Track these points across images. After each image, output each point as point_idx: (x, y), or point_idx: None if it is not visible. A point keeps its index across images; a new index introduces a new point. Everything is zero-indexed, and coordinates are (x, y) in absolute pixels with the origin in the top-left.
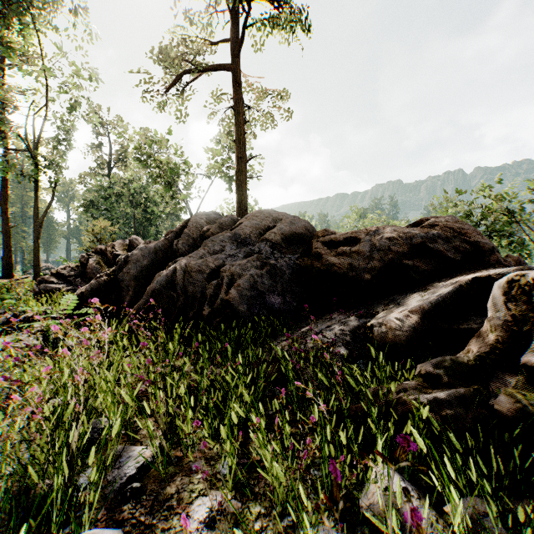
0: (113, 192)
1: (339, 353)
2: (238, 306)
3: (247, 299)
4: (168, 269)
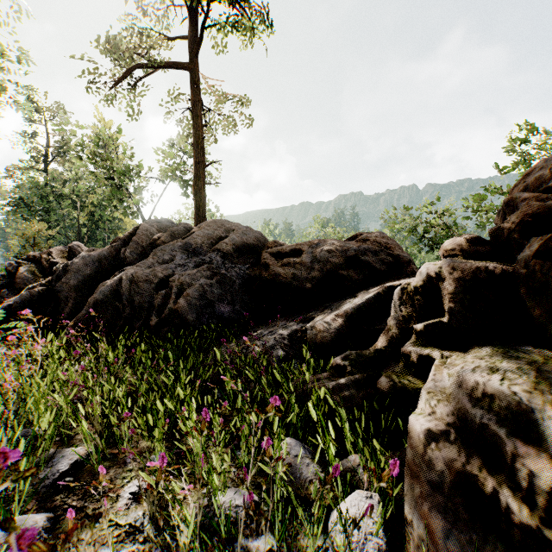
0: (51, 190)
1: (276, 355)
2: (187, 315)
3: (196, 308)
4: (112, 279)
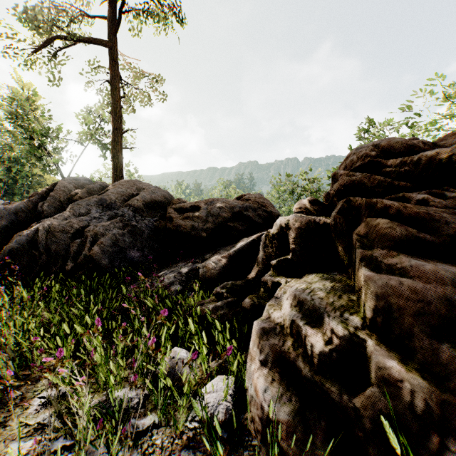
0: None
1: (175, 289)
2: (100, 260)
3: (109, 254)
4: (29, 230)
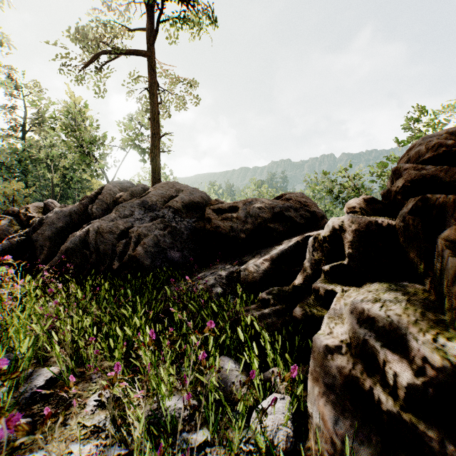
0: (28, 155)
1: (216, 291)
2: (143, 260)
3: (151, 254)
4: (81, 231)
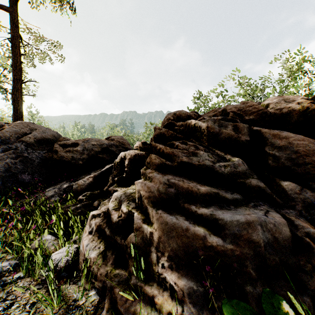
0: None
1: (54, 199)
2: None
3: (2, 178)
4: None
